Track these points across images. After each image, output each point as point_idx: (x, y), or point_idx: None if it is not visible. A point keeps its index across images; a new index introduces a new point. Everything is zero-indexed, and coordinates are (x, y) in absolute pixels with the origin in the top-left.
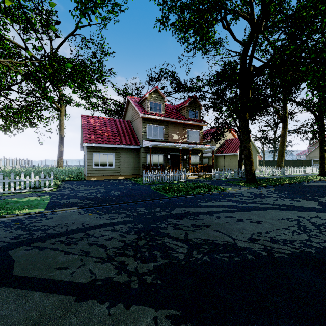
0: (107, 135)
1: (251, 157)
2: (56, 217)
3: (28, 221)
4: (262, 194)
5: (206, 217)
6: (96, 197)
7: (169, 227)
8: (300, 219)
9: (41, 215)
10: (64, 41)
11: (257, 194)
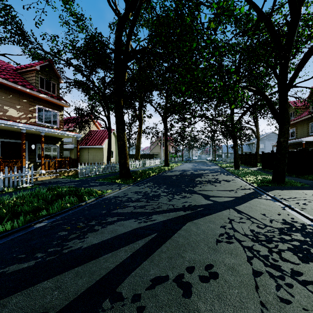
0: None
1: (126, 149)
2: None
3: None
4: (149, 194)
5: None
6: None
7: None
8: (231, 233)
9: None
10: None
11: (145, 194)
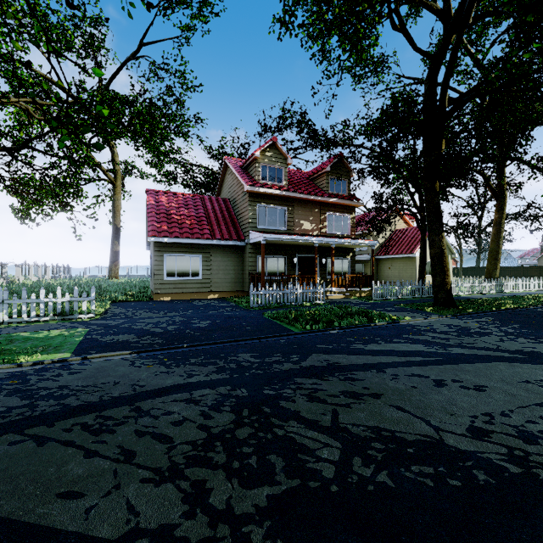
0: (189, 224)
1: (445, 260)
2: (88, 371)
3: (36, 377)
4: (470, 329)
5: (370, 375)
6: (166, 332)
7: (299, 397)
8: None
9: (63, 365)
10: (121, 68)
11: (462, 329)
